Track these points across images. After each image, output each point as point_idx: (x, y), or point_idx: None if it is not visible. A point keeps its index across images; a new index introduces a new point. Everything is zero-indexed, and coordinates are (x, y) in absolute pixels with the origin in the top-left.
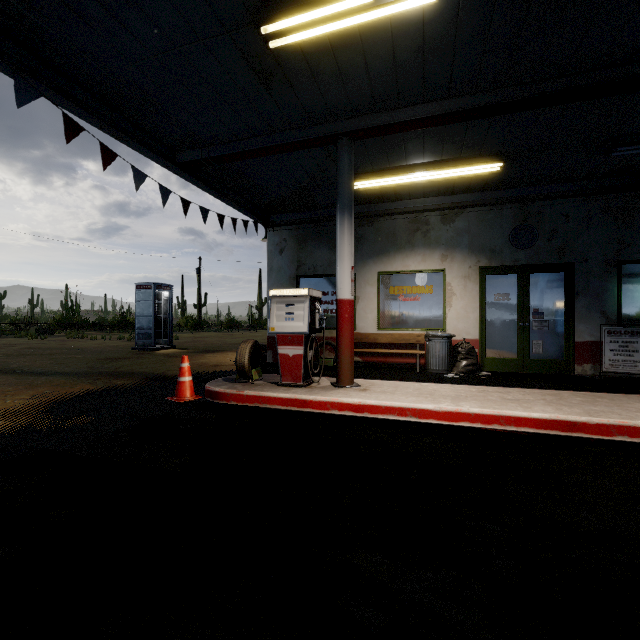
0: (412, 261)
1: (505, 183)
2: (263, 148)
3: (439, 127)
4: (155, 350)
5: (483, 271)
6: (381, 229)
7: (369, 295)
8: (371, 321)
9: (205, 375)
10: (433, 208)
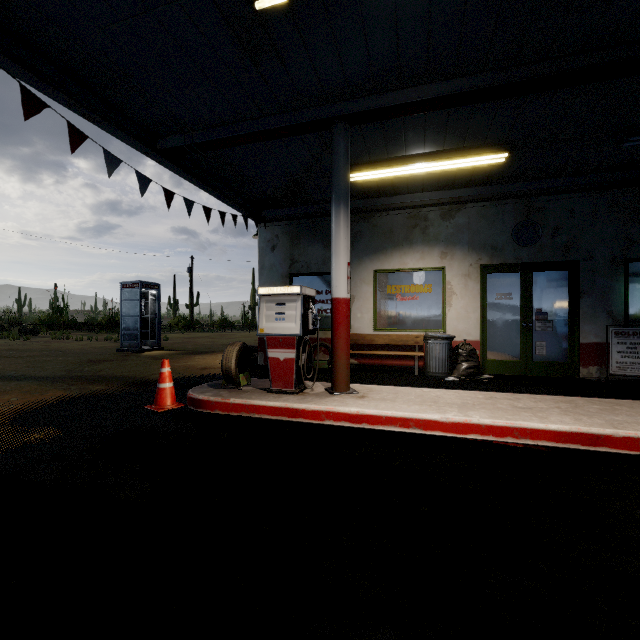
0: (410, 259)
1: (508, 177)
2: (252, 133)
3: (442, 112)
4: (141, 352)
5: (484, 269)
6: (378, 225)
7: (365, 294)
8: (367, 321)
9: (191, 379)
10: (432, 203)
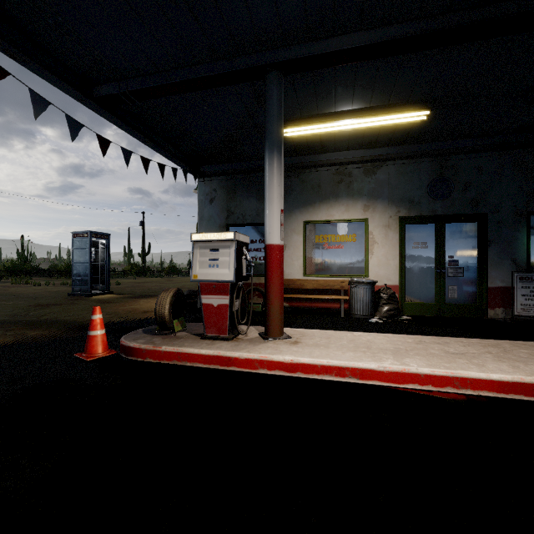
0: (336, 211)
1: (425, 136)
2: (186, 81)
3: (372, 65)
4: (91, 295)
5: (402, 221)
6: (307, 180)
7: (295, 243)
8: (297, 268)
9: (131, 323)
10: (356, 160)
